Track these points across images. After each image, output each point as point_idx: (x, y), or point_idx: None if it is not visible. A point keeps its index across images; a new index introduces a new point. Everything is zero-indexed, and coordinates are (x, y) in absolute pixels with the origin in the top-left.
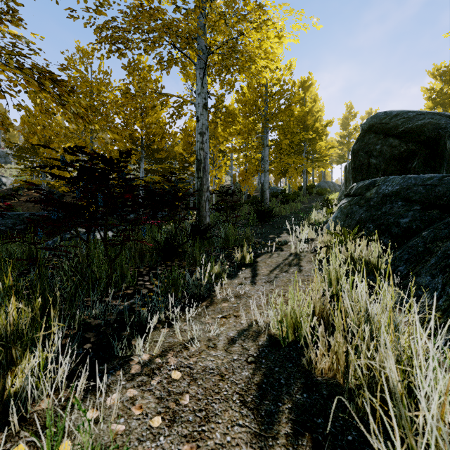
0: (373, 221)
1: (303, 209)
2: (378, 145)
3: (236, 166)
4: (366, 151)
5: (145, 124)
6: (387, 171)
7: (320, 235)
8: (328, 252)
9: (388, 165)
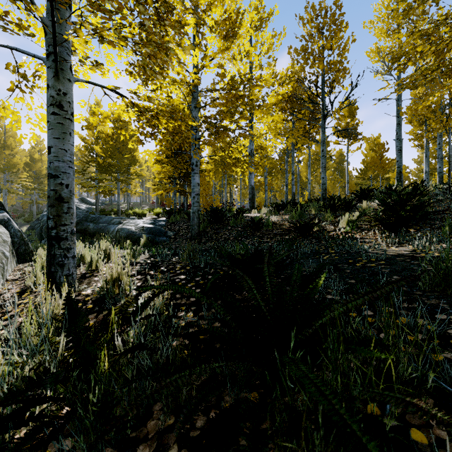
0: None
1: None
2: None
3: None
4: None
5: None
6: None
7: None
8: None
9: None
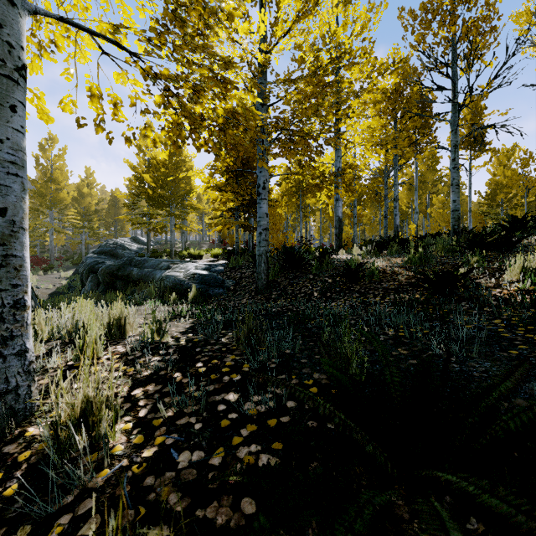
0: None
1: None
2: None
3: None
4: None
5: None
6: None
7: None
8: None
9: None
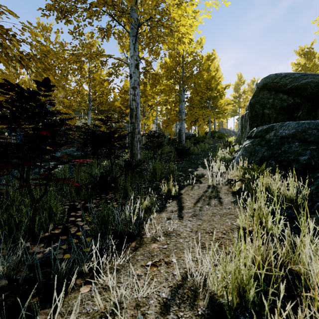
0: (274, 158)
1: (210, 148)
2: (271, 99)
3: (160, 117)
4: (261, 104)
5: (91, 84)
6: (278, 119)
7: (231, 169)
8: (241, 185)
9: (278, 114)
